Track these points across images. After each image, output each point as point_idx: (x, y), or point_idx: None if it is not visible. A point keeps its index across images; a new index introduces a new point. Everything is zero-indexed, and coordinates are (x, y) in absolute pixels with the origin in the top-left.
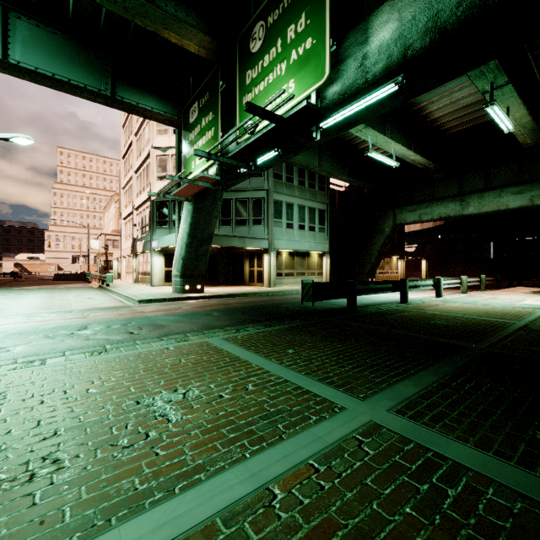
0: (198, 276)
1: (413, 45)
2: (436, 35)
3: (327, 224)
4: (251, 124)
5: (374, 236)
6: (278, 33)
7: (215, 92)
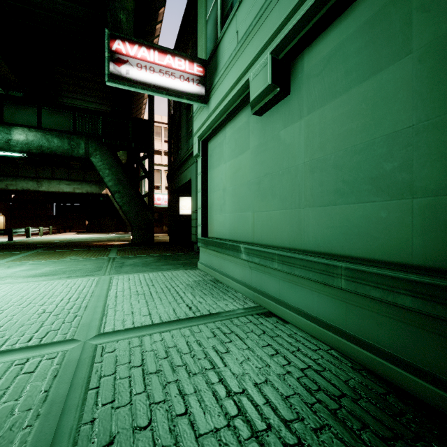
0: None
1: (32, 150)
2: (41, 152)
3: None
4: None
5: None
6: None
7: None
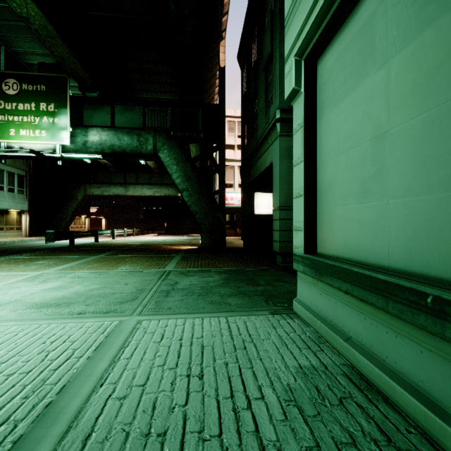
0: None
1: (105, 150)
2: (113, 152)
3: (27, 187)
4: (18, 147)
5: (69, 201)
6: (33, 99)
7: None
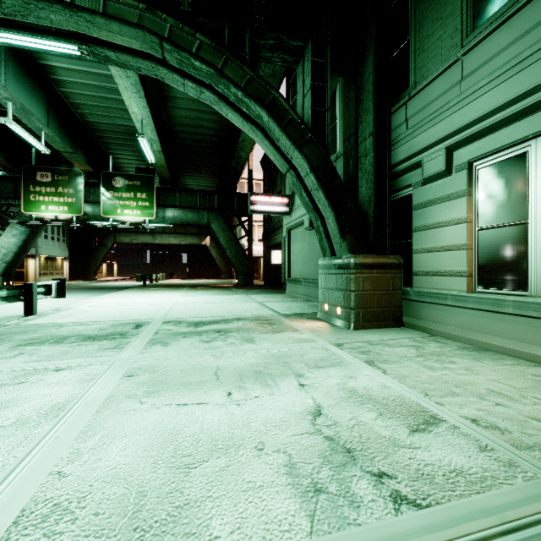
0: (11, 275)
1: (177, 222)
2: (182, 223)
3: (67, 236)
4: (129, 223)
5: (99, 248)
6: (132, 190)
7: (78, 182)
